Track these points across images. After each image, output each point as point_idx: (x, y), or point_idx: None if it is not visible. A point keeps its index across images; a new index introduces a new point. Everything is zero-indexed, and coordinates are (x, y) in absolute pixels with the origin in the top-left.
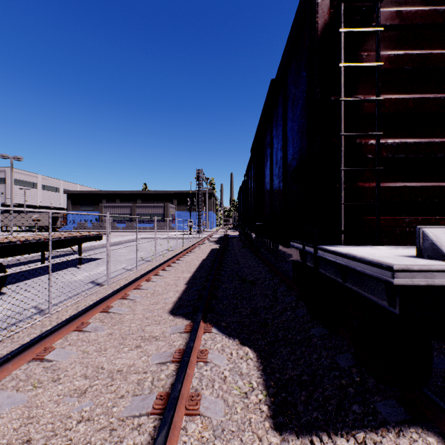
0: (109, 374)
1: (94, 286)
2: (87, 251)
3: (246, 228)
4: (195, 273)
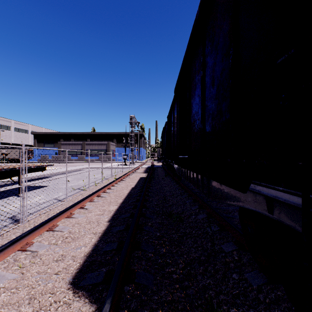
0: None
1: (9, 224)
2: (37, 179)
3: (169, 160)
4: (121, 205)
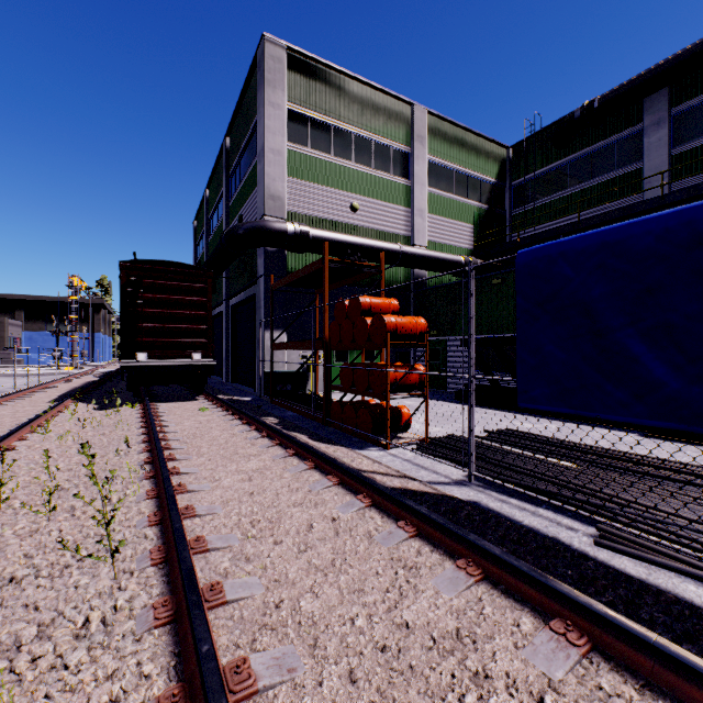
0: (25, 410)
1: None
2: None
3: None
4: (67, 393)
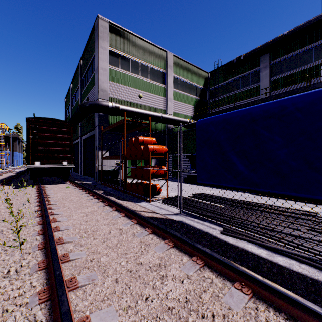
0: None
1: None
2: None
3: None
4: None
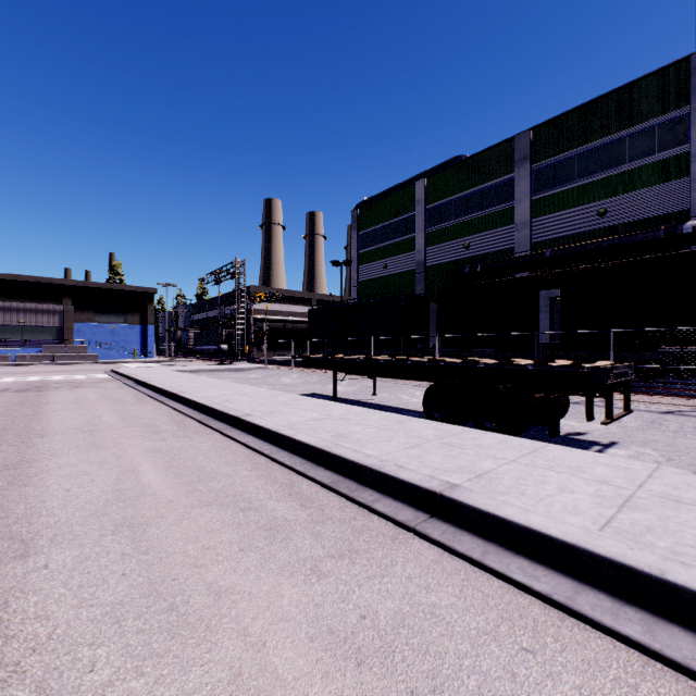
0: None
1: None
2: None
3: (432, 349)
4: None
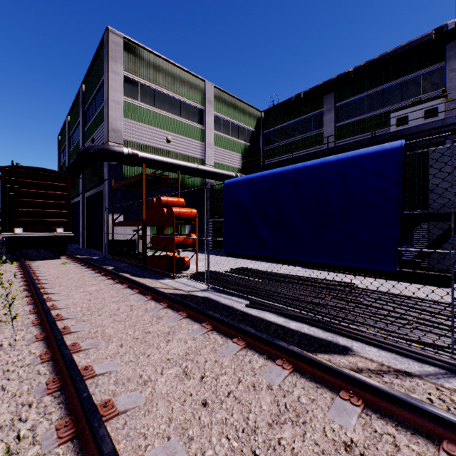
0: None
1: None
2: None
3: None
4: None
